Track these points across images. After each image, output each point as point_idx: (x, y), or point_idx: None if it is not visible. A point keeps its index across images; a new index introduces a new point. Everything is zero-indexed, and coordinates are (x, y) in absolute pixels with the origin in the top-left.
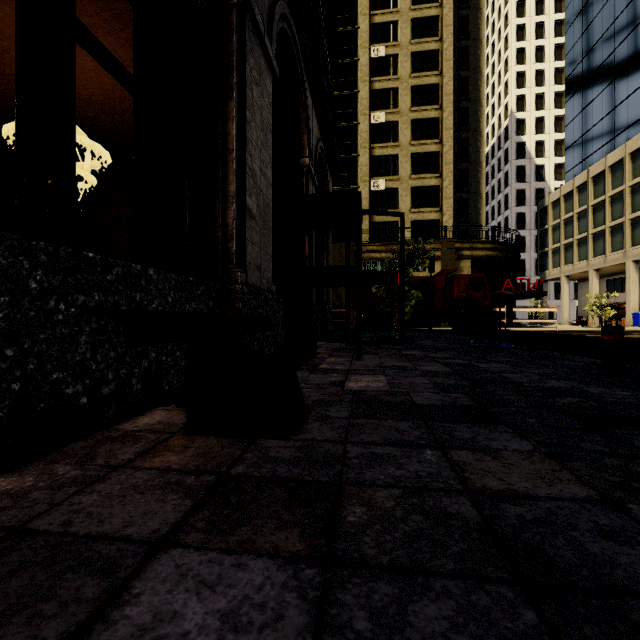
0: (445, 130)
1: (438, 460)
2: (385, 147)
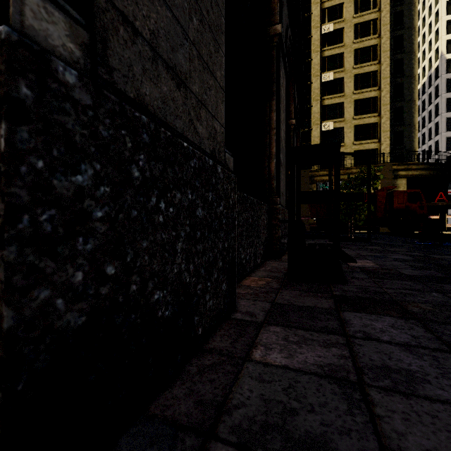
0: (383, 79)
1: (443, 296)
2: (333, 98)
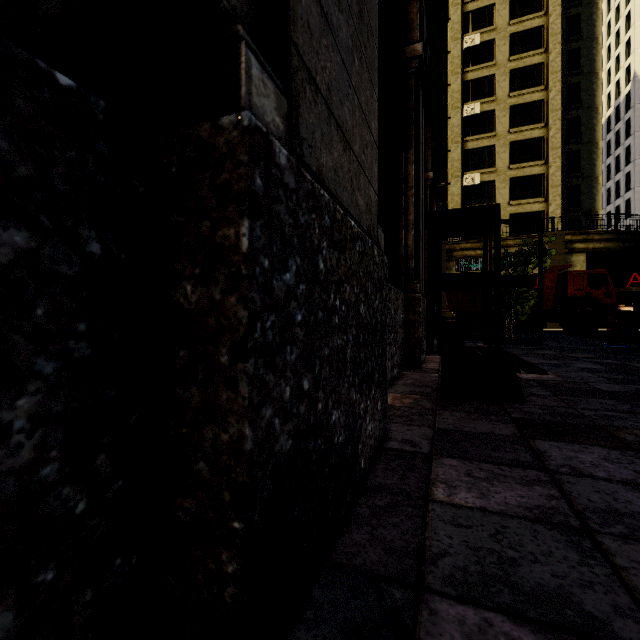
0: (551, 112)
1: None
2: (479, 139)
